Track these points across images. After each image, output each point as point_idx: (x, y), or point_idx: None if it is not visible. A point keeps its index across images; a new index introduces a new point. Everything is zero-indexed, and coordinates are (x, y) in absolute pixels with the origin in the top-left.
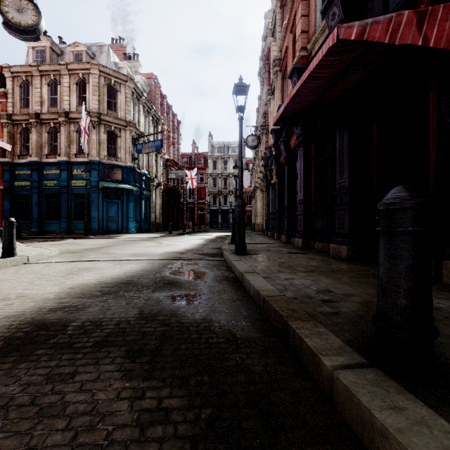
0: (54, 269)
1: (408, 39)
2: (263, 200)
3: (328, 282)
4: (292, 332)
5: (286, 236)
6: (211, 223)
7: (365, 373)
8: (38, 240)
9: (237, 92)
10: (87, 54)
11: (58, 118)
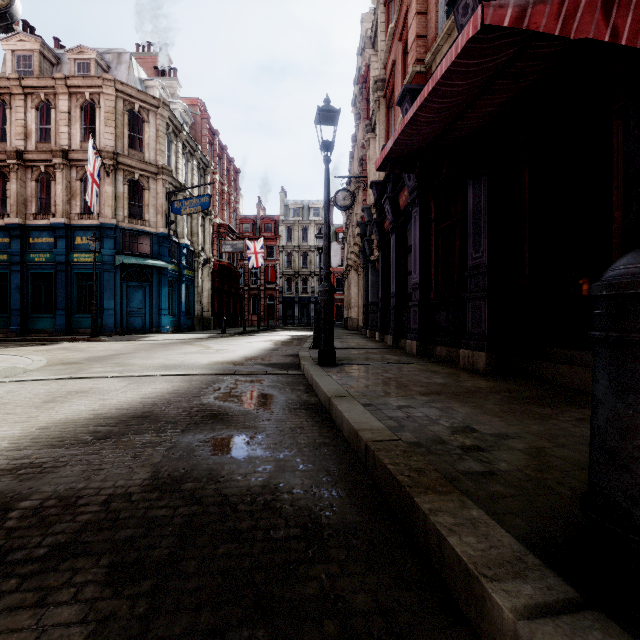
0: (26, 393)
1: (590, 30)
2: (359, 285)
3: (465, 412)
4: (422, 518)
5: (393, 337)
6: (284, 318)
7: (582, 628)
8: (17, 344)
9: (321, 120)
10: (97, 64)
11: (51, 159)
